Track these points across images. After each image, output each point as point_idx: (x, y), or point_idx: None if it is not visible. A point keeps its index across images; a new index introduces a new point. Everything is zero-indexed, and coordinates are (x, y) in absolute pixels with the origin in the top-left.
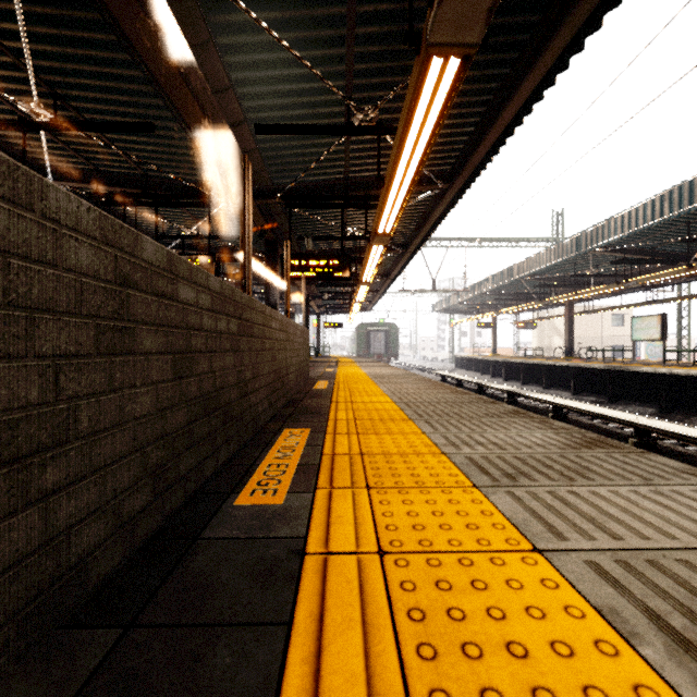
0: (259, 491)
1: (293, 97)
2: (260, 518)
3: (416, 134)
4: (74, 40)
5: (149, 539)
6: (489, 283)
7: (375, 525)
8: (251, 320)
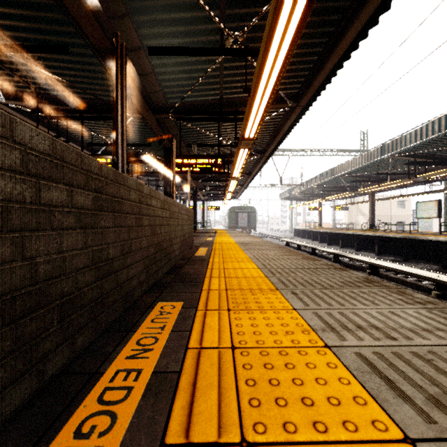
0: None
1: (178, 25)
2: None
3: (279, 42)
4: None
5: None
6: (318, 179)
7: None
8: (119, 196)
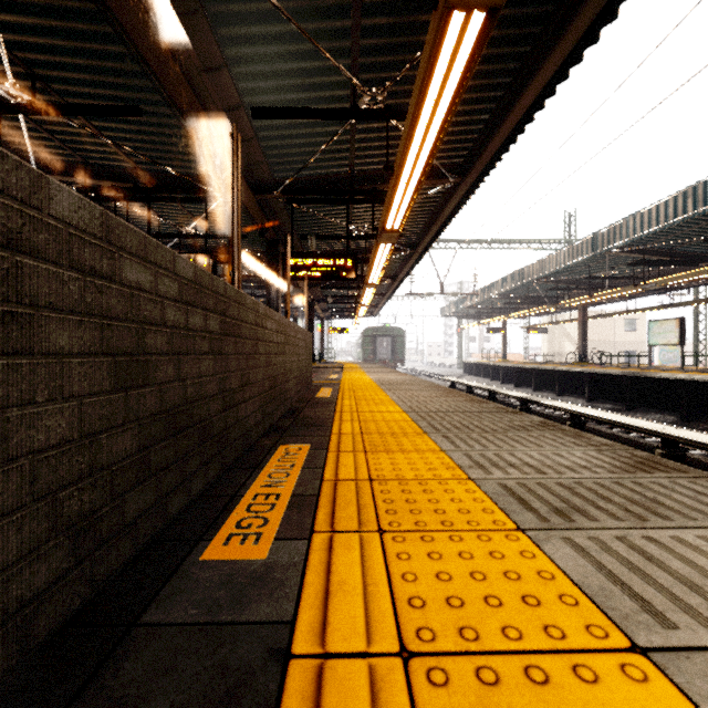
0: (237, 537)
1: (294, 78)
2: (232, 585)
3: (430, 112)
4: (49, 10)
5: (64, 626)
6: (499, 286)
7: (392, 597)
8: (239, 318)
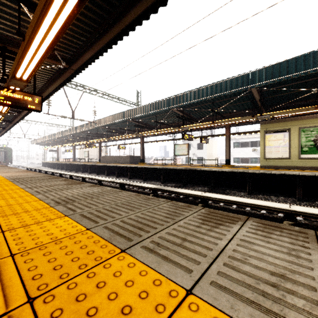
0: None
1: None
2: None
3: None
4: None
5: None
6: (47, 138)
7: None
8: None
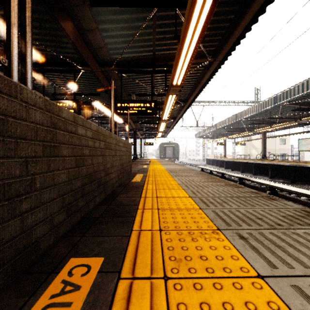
0: None
1: None
2: None
3: None
4: None
5: None
6: (224, 123)
7: None
8: None
